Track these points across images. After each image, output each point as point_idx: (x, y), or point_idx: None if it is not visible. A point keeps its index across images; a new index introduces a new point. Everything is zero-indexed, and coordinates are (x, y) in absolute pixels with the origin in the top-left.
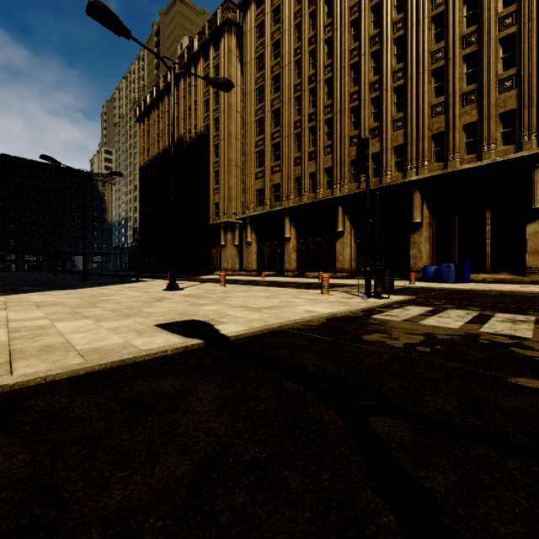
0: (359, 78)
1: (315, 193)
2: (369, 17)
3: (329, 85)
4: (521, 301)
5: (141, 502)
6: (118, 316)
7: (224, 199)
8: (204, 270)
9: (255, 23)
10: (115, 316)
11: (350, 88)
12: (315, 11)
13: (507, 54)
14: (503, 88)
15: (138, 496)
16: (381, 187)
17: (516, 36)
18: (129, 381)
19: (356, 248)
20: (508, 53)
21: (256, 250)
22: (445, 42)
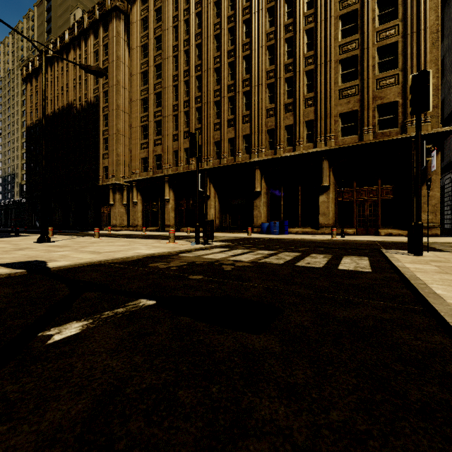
0: (220, 80)
1: (189, 164)
2: (227, 35)
3: (199, 81)
4: (292, 244)
5: None
6: None
7: (113, 163)
8: (94, 226)
9: (141, 16)
10: None
11: (214, 86)
12: (189, 20)
13: (309, 82)
14: (307, 104)
15: None
16: (234, 164)
17: (314, 72)
18: None
19: (219, 209)
20: (310, 82)
21: (141, 209)
22: (275, 66)
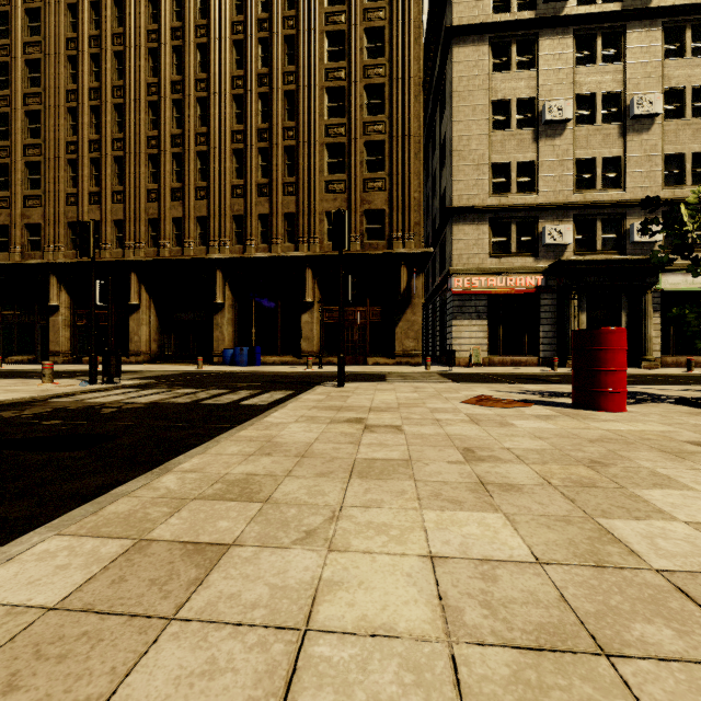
0: (159, 123)
1: (100, 249)
2: (170, 56)
3: (121, 113)
4: (242, 379)
5: None
6: None
7: None
8: None
9: None
10: None
11: (149, 129)
12: (100, 4)
13: (290, 162)
14: (287, 191)
15: None
16: (182, 259)
17: (296, 150)
18: None
19: (159, 326)
20: (291, 162)
21: None
22: (244, 127)
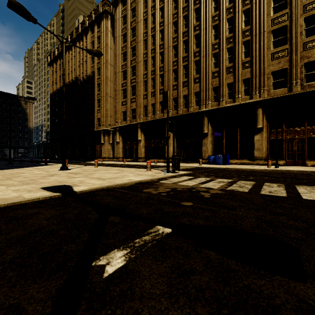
0: (177, 54)
1: (154, 115)
2: (182, 21)
3: (162, 55)
4: (239, 173)
5: (1, 241)
6: (21, 184)
7: (103, 116)
8: (91, 158)
9: (121, 15)
10: (20, 184)
11: (173, 58)
12: (154, 13)
13: (246, 50)
14: (244, 66)
15: (0, 240)
16: (188, 113)
17: (250, 41)
18: (14, 210)
19: (176, 146)
20: (247, 49)
21: (122, 146)
22: (218, 40)
